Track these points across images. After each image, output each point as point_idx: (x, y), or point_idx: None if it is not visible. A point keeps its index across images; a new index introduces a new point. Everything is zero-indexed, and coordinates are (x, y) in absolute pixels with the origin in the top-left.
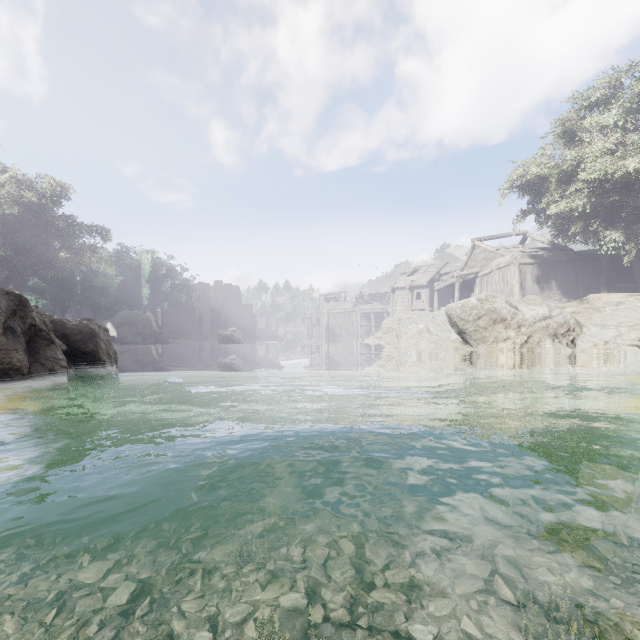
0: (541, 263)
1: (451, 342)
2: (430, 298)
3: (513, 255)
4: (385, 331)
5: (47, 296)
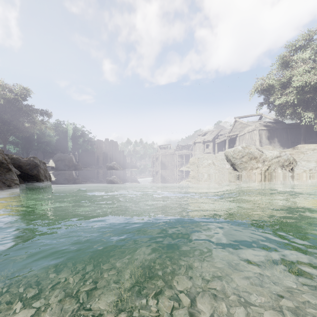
0: (270, 129)
1: (226, 169)
2: (213, 147)
3: (256, 125)
4: (191, 164)
5: (19, 146)
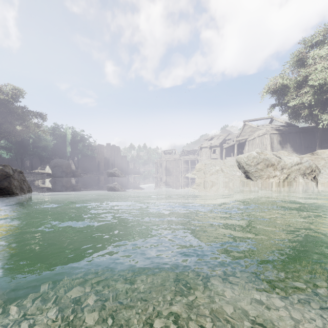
0: (282, 133)
1: (237, 177)
2: (220, 152)
3: (266, 129)
4: (197, 170)
5: (12, 151)
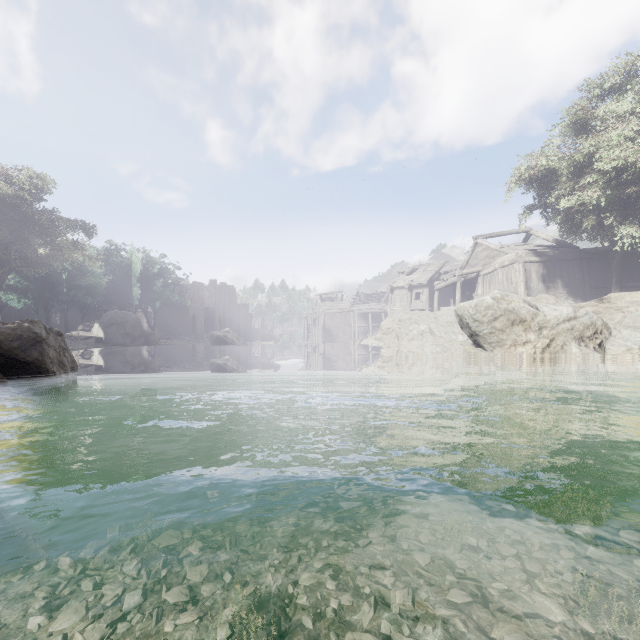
0: (546, 261)
1: (459, 345)
2: (430, 298)
3: (518, 253)
4: (384, 332)
5: (28, 295)
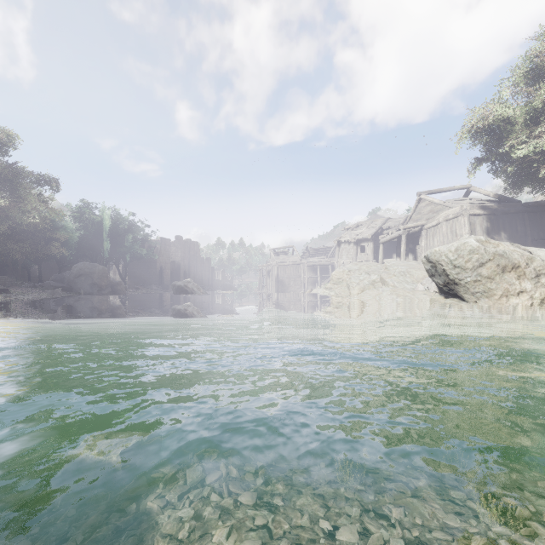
0: (490, 214)
1: (422, 294)
2: (374, 251)
3: (462, 206)
4: (335, 282)
5: None
